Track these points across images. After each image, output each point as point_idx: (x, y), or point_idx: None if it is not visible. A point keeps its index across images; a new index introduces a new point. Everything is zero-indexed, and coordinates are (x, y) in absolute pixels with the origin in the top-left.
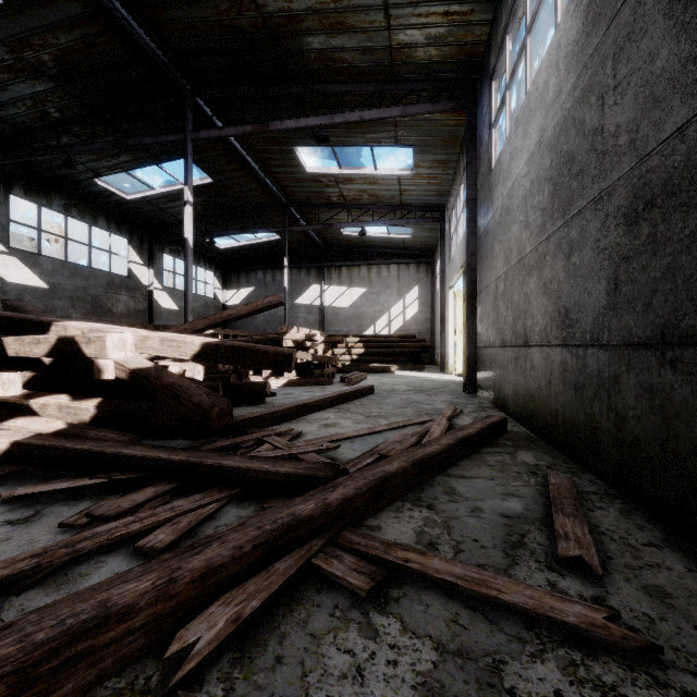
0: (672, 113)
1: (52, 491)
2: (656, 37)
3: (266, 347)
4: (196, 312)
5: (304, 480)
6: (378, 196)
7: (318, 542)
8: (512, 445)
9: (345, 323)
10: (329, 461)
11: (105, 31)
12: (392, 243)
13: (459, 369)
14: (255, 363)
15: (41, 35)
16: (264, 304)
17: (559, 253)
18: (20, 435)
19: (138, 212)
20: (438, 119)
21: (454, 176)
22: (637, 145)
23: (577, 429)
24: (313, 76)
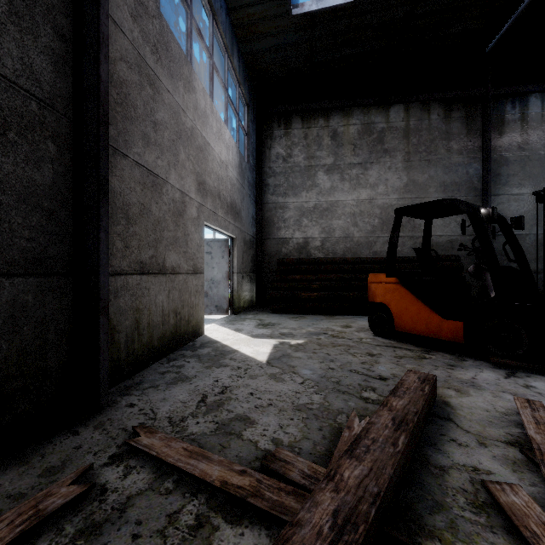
0: None
1: None
2: None
3: None
4: None
5: None
6: None
7: None
8: None
9: None
10: None
11: None
12: None
13: None
14: None
15: None
16: None
17: None
18: None
19: None
20: None
21: None
22: None
23: None
24: None
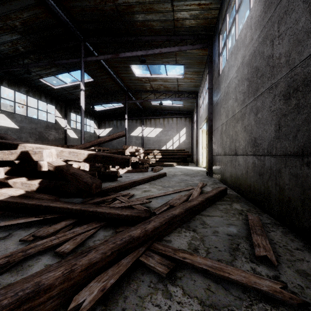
0: (307, 47)
1: (17, 224)
2: (299, 12)
3: (117, 156)
4: (86, 139)
5: (135, 218)
6: (168, 87)
7: (142, 249)
8: (230, 200)
9: (153, 144)
10: (146, 208)
11: (44, 11)
12: (174, 108)
13: (204, 165)
14: (112, 163)
15: (15, 13)
16: (116, 135)
17: (251, 112)
18: (3, 196)
19: (60, 94)
20: (195, 52)
21: (202, 78)
22: (290, 62)
23: (260, 193)
24: (138, 33)
